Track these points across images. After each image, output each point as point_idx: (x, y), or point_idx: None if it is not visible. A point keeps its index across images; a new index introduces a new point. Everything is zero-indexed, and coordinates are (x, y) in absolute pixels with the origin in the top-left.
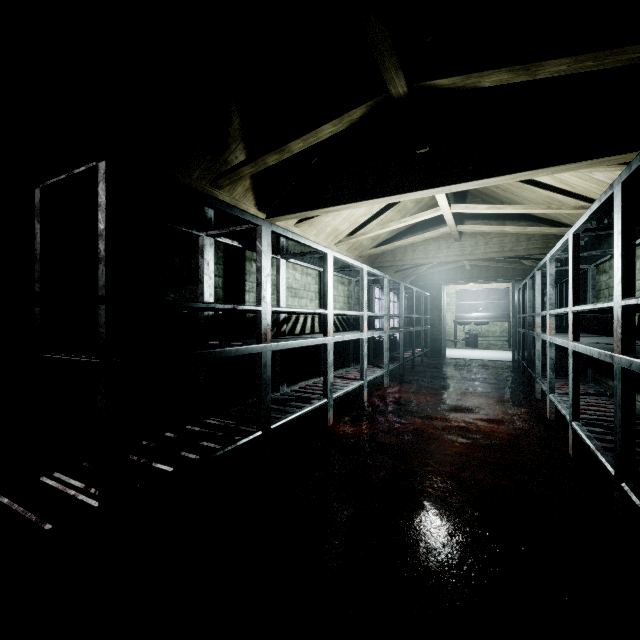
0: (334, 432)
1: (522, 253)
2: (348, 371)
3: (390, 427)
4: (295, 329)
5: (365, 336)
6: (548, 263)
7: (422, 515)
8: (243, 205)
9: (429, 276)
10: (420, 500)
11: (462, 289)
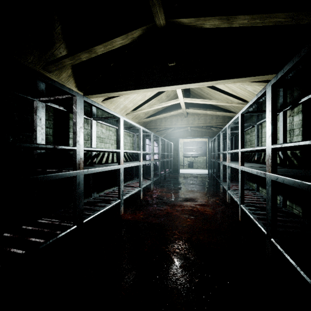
0: (124, 218)
1: (214, 124)
2: (132, 182)
3: (154, 213)
4: (102, 160)
5: (141, 164)
6: (227, 128)
7: (174, 269)
8: (67, 85)
9: (172, 134)
10: (172, 258)
11: (186, 141)
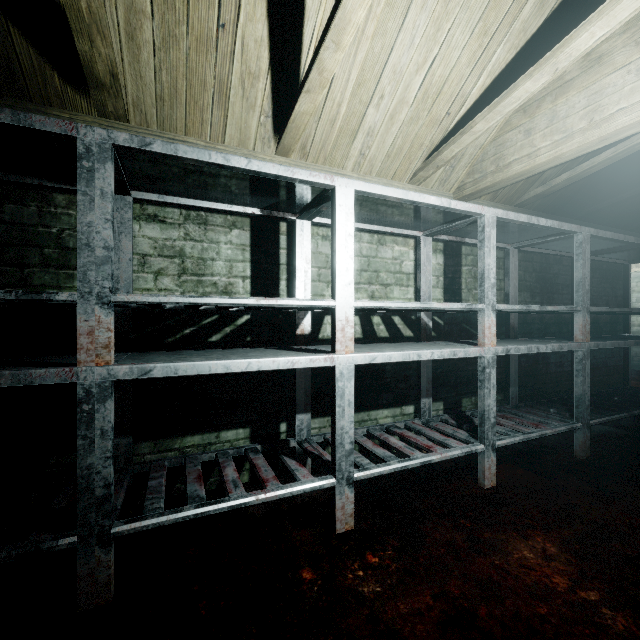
0: None
1: None
2: None
3: None
4: None
5: None
6: (348, 199)
7: None
8: None
9: None
10: None
11: None
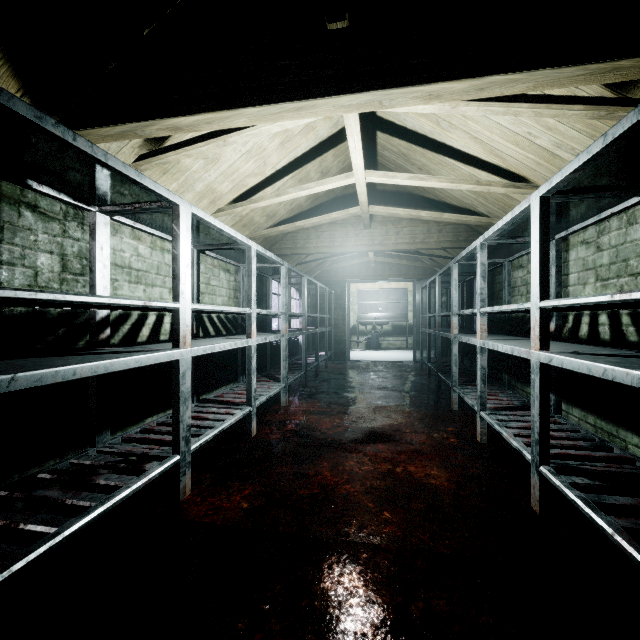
0: (187, 518)
1: (433, 246)
2: (233, 389)
3: (286, 488)
4: (138, 334)
5: (253, 343)
6: (479, 250)
7: None
8: None
9: (333, 272)
10: None
11: (364, 288)
